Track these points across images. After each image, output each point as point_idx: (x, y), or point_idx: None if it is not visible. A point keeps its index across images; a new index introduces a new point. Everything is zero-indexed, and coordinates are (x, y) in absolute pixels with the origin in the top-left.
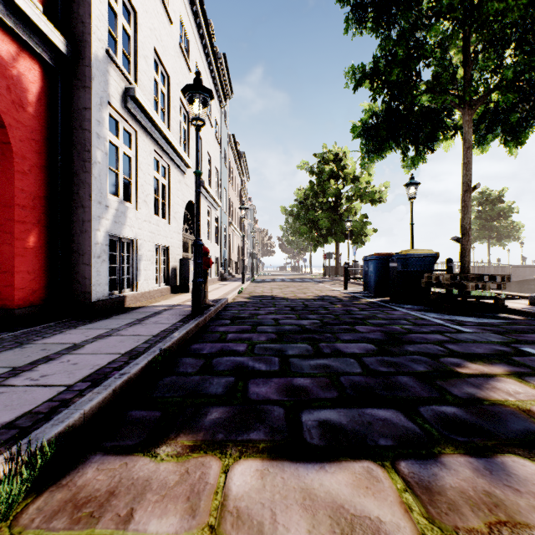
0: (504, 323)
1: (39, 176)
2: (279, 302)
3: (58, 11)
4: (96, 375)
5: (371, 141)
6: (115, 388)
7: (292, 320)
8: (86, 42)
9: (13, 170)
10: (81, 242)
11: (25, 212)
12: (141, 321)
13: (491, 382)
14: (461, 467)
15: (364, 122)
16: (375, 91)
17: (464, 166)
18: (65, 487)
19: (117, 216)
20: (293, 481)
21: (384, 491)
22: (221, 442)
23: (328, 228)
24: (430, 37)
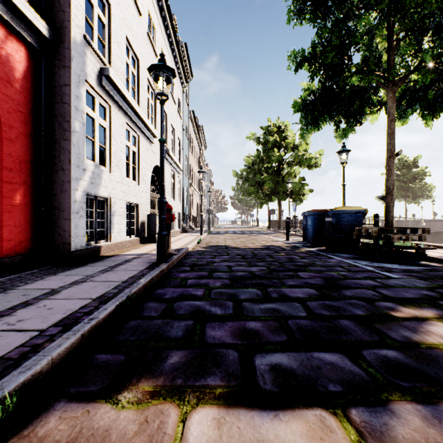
0: (426, 269)
1: (25, 143)
2: (232, 251)
3: (42, 1)
4: (68, 320)
5: (309, 115)
6: (84, 333)
7: (243, 267)
8: (66, 28)
9: (2, 138)
10: (62, 200)
11: (12, 174)
12: (113, 268)
13: (424, 325)
14: (410, 415)
15: (304, 99)
16: (313, 72)
17: (388, 136)
18: (26, 439)
19: (93, 178)
20: (249, 431)
21: (338, 442)
22: (180, 388)
23: (272, 189)
24: (360, 25)
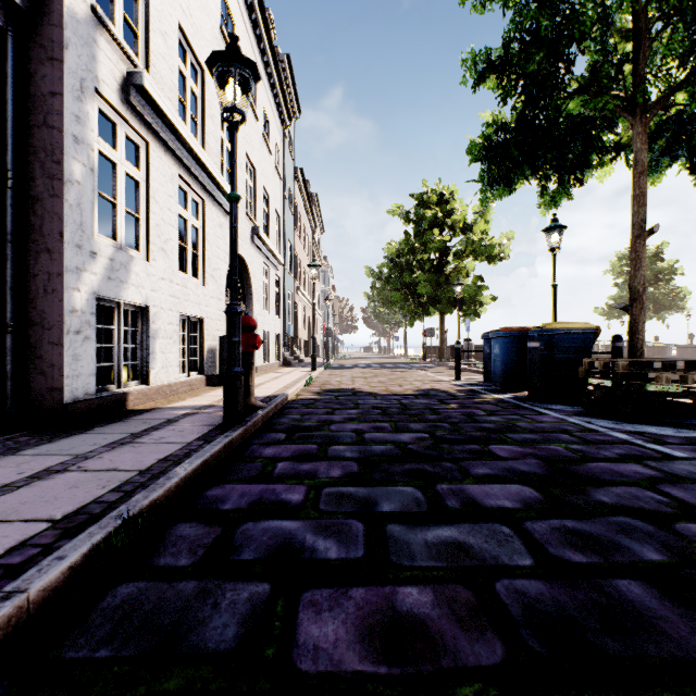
0: None
1: None
2: (364, 399)
3: None
4: None
5: (497, 166)
6: None
7: (384, 433)
8: None
9: None
10: (46, 309)
11: None
12: (136, 438)
13: None
14: None
15: (487, 138)
16: (505, 89)
17: (635, 200)
18: None
19: (112, 270)
20: None
21: None
22: None
23: (431, 295)
24: None
